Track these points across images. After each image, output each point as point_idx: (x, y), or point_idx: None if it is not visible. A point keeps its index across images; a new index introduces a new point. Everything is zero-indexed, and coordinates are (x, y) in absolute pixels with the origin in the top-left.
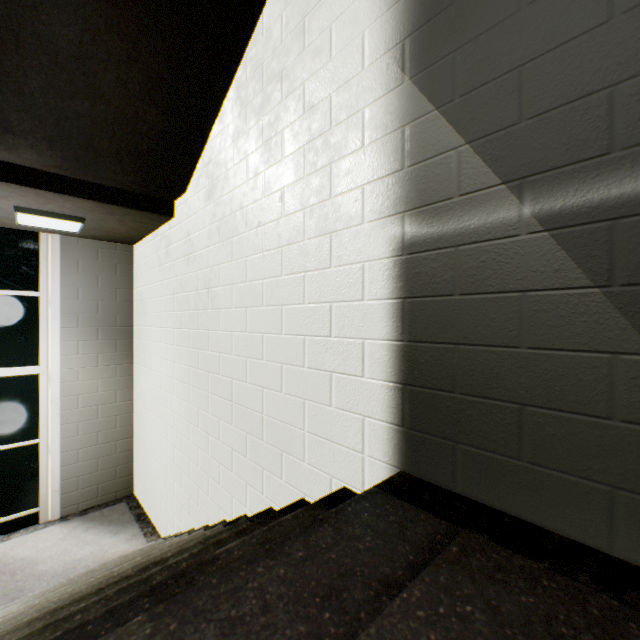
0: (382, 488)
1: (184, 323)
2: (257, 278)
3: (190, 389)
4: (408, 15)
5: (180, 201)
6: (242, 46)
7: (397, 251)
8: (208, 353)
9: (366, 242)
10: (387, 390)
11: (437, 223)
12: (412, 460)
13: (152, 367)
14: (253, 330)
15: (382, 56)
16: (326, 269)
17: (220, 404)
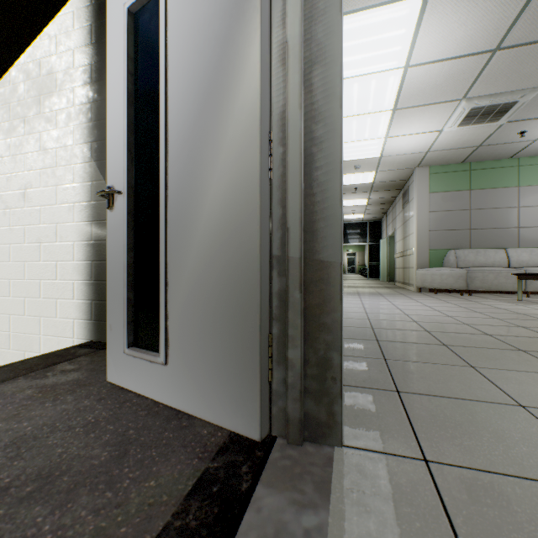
0: (75, 346)
1: None
2: (5, 243)
3: None
4: (94, 132)
5: None
6: None
7: (89, 239)
8: None
9: (76, 232)
10: (85, 304)
11: (105, 229)
12: (96, 334)
13: None
14: (2, 277)
15: (83, 144)
16: (54, 243)
17: None
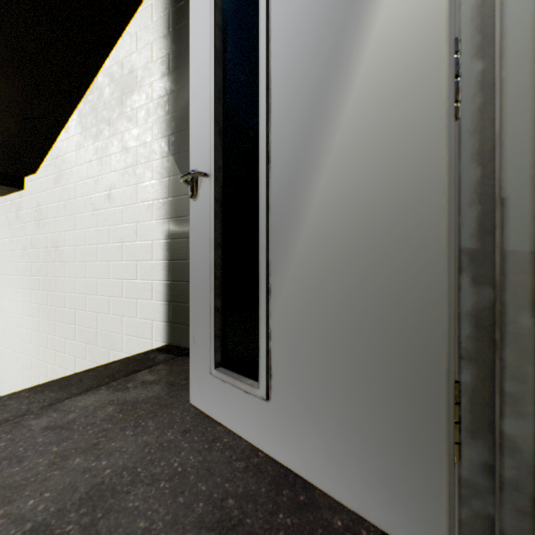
0: (154, 350)
1: (35, 272)
2: (94, 243)
3: (40, 321)
4: (171, 124)
5: (31, 178)
6: (83, 91)
7: (167, 237)
8: (56, 293)
9: (154, 230)
10: (163, 305)
11: (182, 226)
12: (173, 337)
13: (1, 308)
14: (91, 276)
15: (161, 138)
16: (135, 242)
17: (66, 328)
